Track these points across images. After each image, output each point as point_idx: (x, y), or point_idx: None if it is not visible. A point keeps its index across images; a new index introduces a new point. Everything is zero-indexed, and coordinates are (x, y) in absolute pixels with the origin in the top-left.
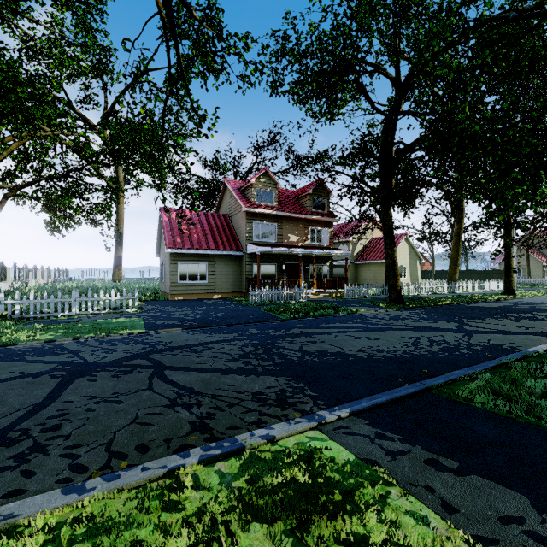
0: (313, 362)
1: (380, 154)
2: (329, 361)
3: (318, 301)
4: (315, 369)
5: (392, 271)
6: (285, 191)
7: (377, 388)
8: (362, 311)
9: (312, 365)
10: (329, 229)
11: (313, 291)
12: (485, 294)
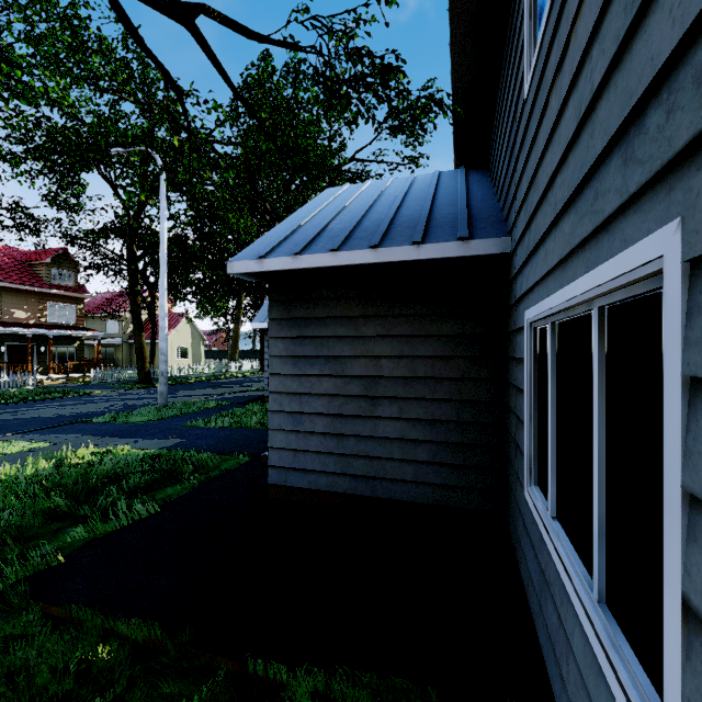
0: (4, 423)
1: (127, 245)
2: (20, 421)
3: (53, 387)
4: (3, 426)
5: (141, 354)
6: (10, 251)
7: (45, 426)
8: (97, 392)
9: (2, 424)
10: (78, 306)
11: (49, 377)
12: (245, 372)
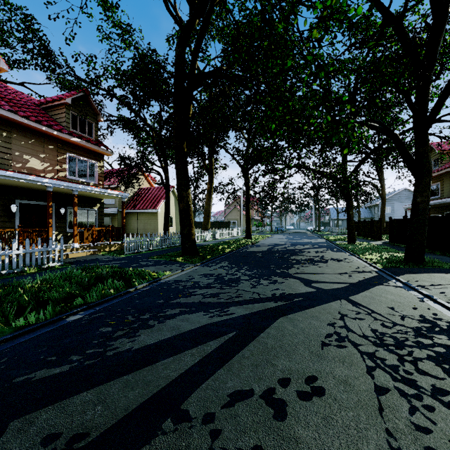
0: None
1: (176, 70)
2: None
3: (84, 262)
4: None
5: (187, 217)
6: (21, 93)
7: None
8: (167, 274)
9: None
10: (98, 162)
11: (74, 247)
12: (237, 239)
